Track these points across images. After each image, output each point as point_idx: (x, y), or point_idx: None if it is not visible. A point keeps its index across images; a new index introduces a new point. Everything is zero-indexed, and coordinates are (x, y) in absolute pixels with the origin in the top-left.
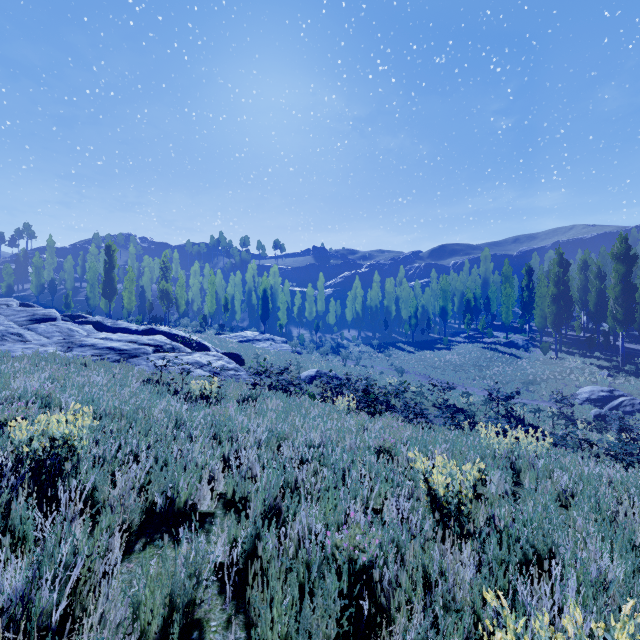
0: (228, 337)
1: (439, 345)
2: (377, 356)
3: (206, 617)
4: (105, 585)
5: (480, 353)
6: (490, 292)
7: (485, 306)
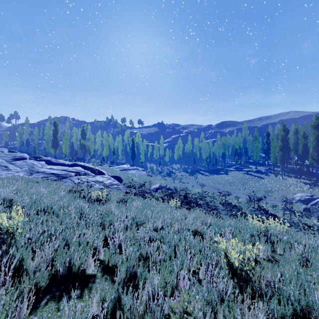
0: (115, 168)
1: (221, 172)
2: (190, 177)
3: None
4: None
5: (242, 176)
6: (247, 145)
7: (245, 152)
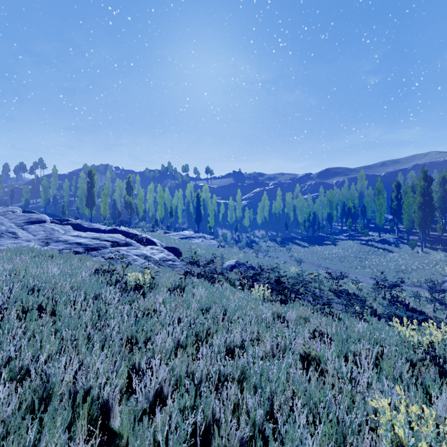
0: (172, 235)
1: (327, 241)
2: (280, 249)
3: None
4: None
5: (359, 248)
6: (366, 202)
7: (362, 212)
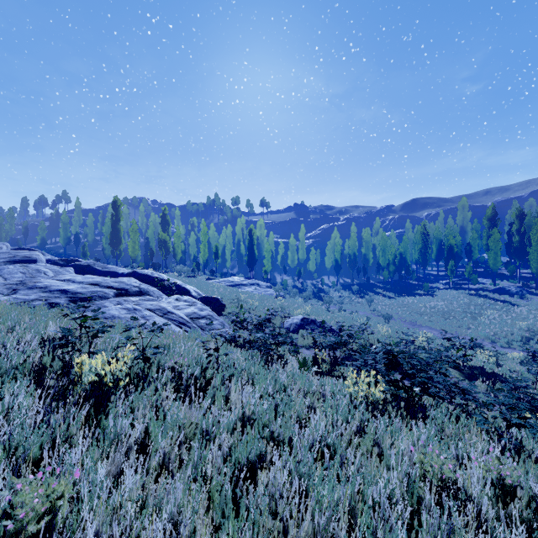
0: (216, 282)
1: (419, 291)
2: (357, 301)
3: None
4: None
5: (468, 300)
6: (471, 239)
7: (466, 253)
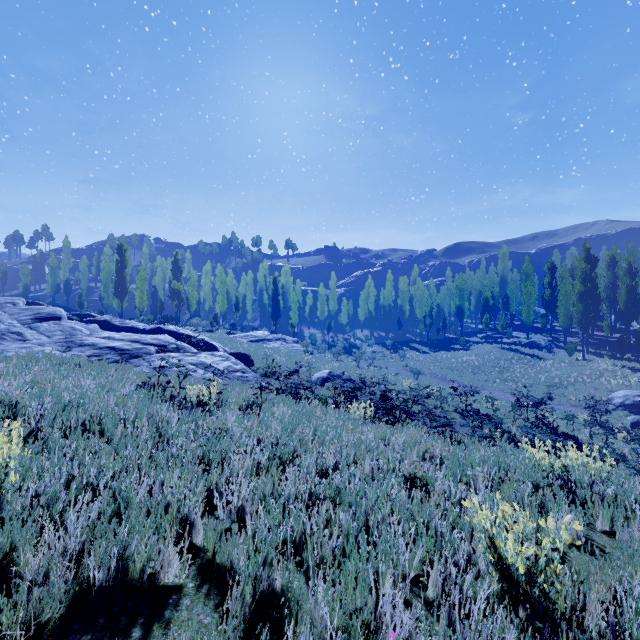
0: (238, 337)
1: (455, 345)
2: (391, 357)
3: None
4: None
5: (500, 354)
6: (509, 290)
7: (504, 305)
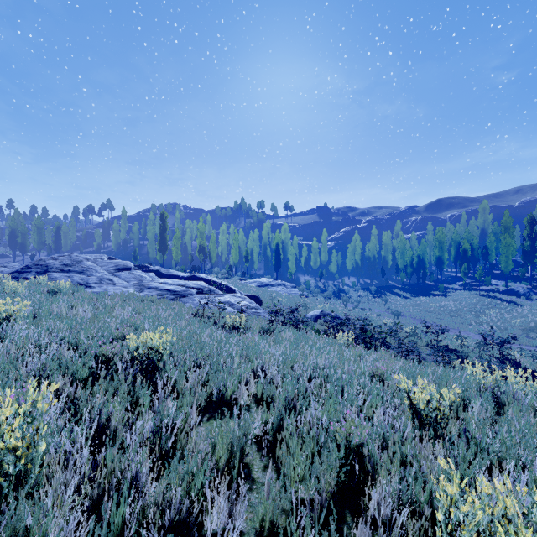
0: (248, 282)
1: (435, 292)
2: (374, 300)
3: (251, 463)
4: (192, 434)
5: (477, 300)
6: (488, 242)
7: (483, 255)
